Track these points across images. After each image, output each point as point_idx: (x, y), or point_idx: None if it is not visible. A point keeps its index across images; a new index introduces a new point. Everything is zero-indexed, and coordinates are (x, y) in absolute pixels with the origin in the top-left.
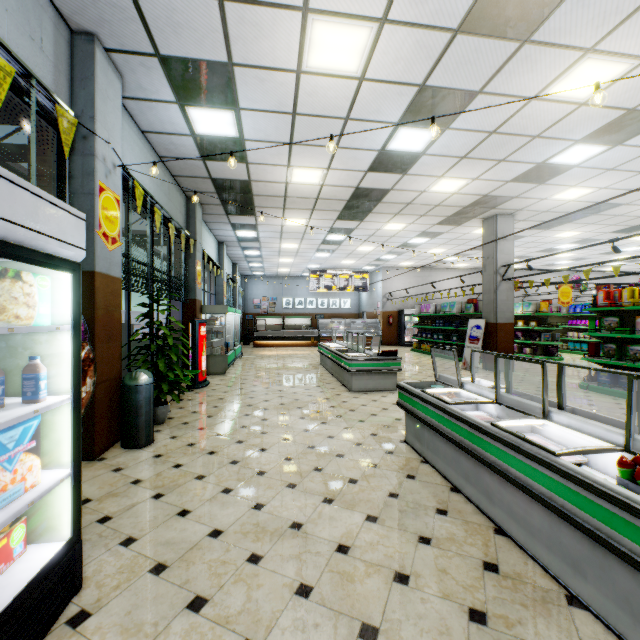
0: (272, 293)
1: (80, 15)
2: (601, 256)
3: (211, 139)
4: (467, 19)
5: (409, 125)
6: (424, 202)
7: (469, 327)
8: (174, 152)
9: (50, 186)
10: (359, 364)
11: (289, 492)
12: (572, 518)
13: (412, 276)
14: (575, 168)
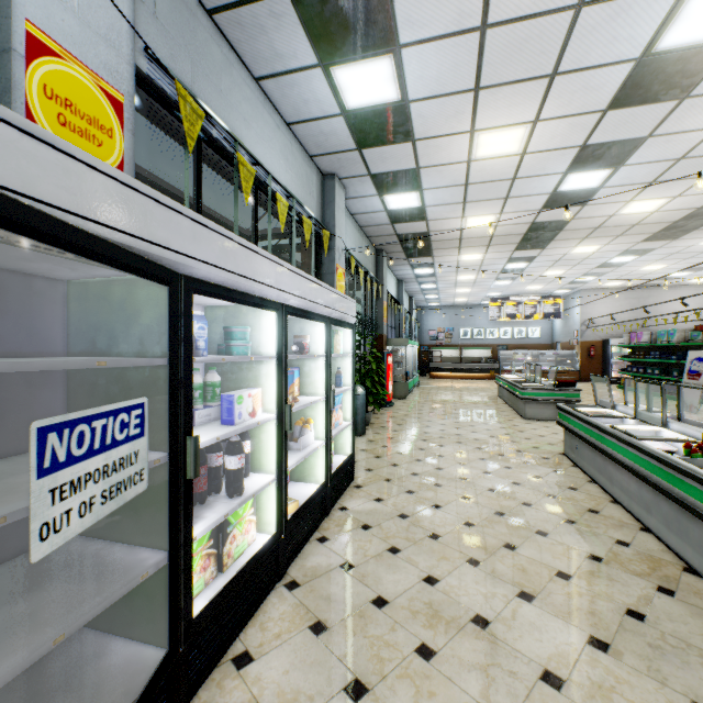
0: (448, 324)
1: (329, 168)
2: None
3: (399, 210)
4: (614, 102)
5: (578, 171)
6: (616, 224)
7: (688, 360)
8: (371, 223)
9: (311, 271)
10: (532, 393)
11: (459, 466)
12: (639, 474)
13: (623, 298)
14: None
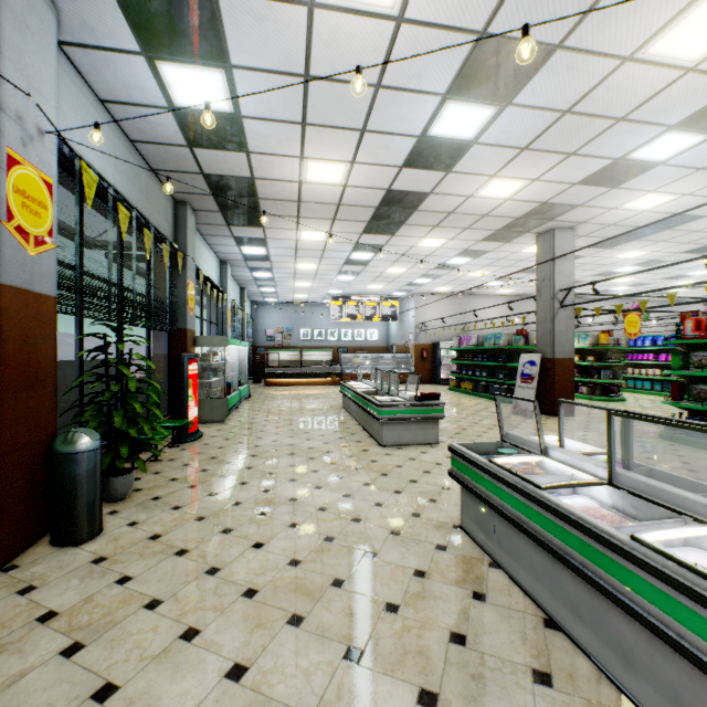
0: (287, 323)
1: None
2: (663, 281)
3: (197, 115)
4: None
5: (460, 98)
6: (469, 211)
7: (521, 363)
8: (150, 134)
9: None
10: (392, 411)
11: (291, 635)
12: None
13: (449, 304)
14: (659, 166)
